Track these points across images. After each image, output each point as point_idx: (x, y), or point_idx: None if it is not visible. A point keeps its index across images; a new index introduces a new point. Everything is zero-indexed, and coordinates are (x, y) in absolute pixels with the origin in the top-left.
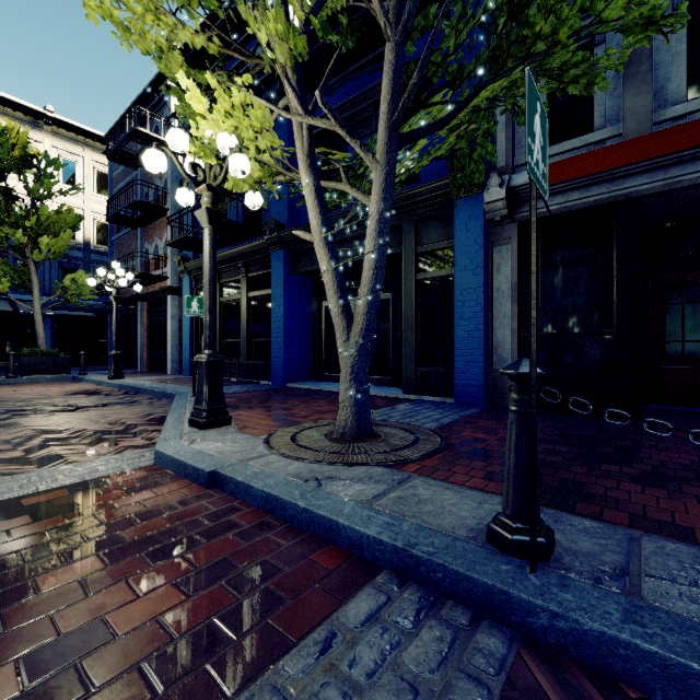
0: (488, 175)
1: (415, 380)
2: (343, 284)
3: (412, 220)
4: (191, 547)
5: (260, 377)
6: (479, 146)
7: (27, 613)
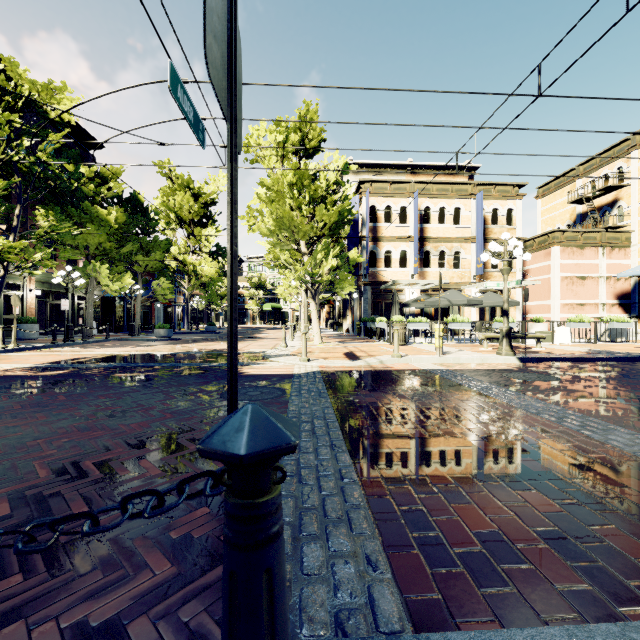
0: None
1: None
2: None
3: None
4: (561, 553)
5: None
6: None
7: (494, 487)
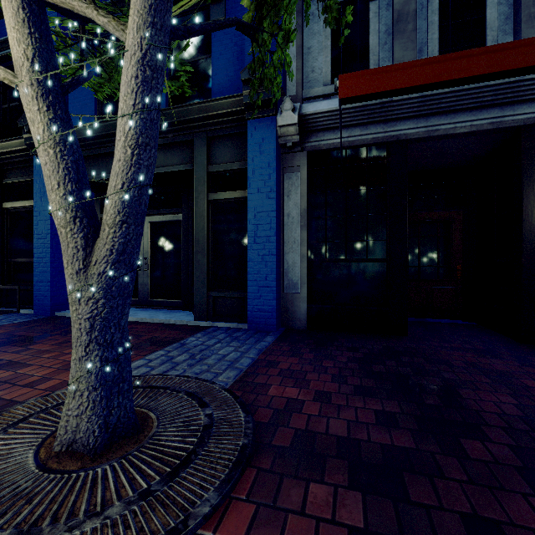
0: (280, 101)
1: (207, 305)
2: (80, 172)
3: (204, 136)
4: None
5: (21, 305)
6: (280, 47)
7: None
